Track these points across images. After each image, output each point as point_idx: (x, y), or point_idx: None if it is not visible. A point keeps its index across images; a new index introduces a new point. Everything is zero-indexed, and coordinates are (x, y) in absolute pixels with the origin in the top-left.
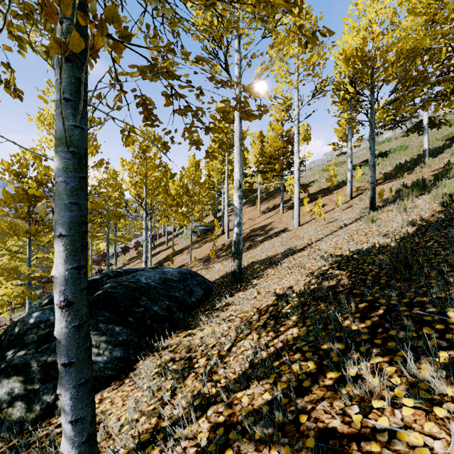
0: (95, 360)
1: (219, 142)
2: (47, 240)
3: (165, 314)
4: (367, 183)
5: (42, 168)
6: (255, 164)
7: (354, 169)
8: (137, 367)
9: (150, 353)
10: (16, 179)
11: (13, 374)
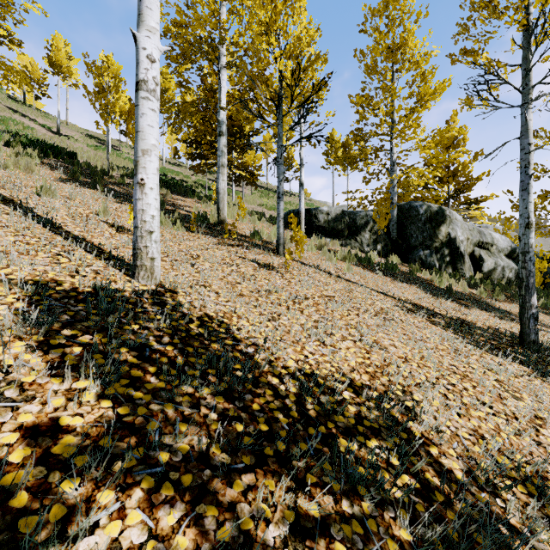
0: None
1: None
2: None
3: None
4: None
5: None
6: None
7: None
8: None
9: None
10: None
11: None
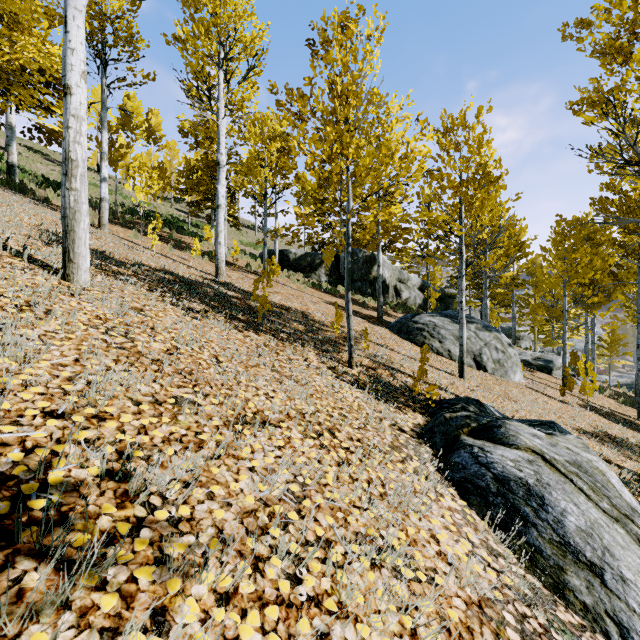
0: None
1: None
2: None
3: None
4: None
5: None
6: None
7: None
8: None
9: None
10: None
11: None
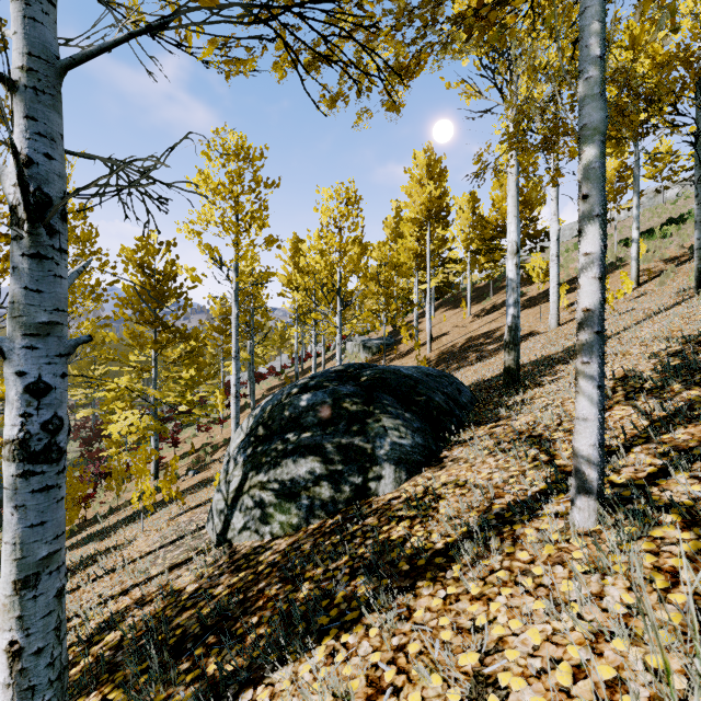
0: (400, 442)
1: (419, 208)
2: (176, 355)
3: (447, 408)
4: (660, 263)
5: (205, 247)
6: (463, 243)
7: (626, 246)
8: (447, 455)
9: (451, 445)
10: (140, 271)
11: (308, 454)
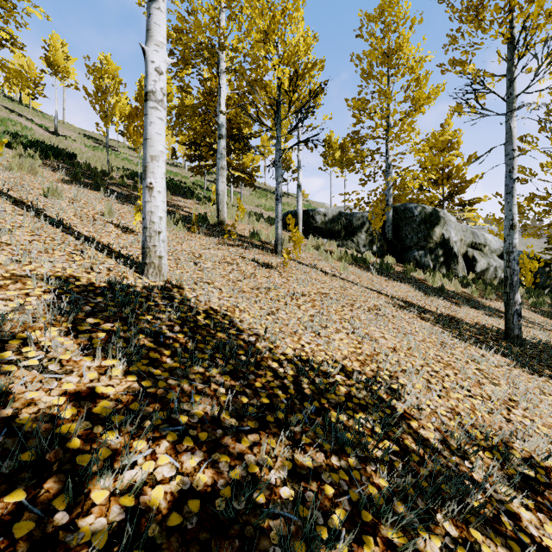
0: None
1: None
2: None
3: None
4: None
5: None
6: None
7: None
8: None
9: None
10: None
11: None
